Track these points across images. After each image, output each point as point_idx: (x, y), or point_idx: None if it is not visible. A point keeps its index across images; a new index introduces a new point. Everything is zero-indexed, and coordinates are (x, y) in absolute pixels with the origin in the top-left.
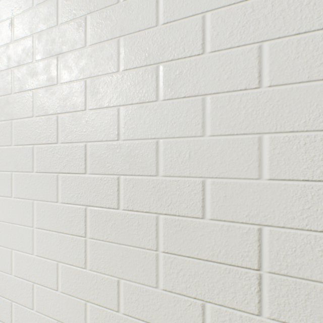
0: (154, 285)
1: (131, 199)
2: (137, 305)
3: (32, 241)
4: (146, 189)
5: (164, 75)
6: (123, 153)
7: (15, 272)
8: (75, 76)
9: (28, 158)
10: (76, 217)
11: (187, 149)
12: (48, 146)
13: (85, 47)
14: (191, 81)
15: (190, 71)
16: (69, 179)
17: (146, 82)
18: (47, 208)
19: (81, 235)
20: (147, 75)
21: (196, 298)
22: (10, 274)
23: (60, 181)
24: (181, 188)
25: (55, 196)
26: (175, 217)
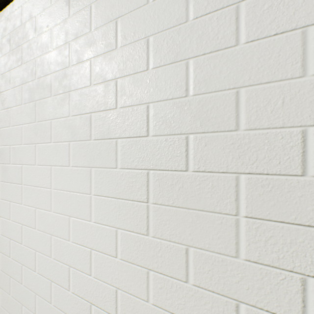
0: (233, 254)
1: (203, 159)
2: (210, 276)
3: (89, 208)
4: (222, 146)
5: (247, 14)
6: (192, 110)
7: (72, 239)
8: (136, 37)
9: (85, 127)
10: (137, 182)
11: (279, 95)
12: (106, 113)
13: (147, 4)
14: (285, 14)
15: (283, 3)
16: (129, 144)
17: (222, 27)
18: (105, 175)
19: (142, 201)
20: (224, 18)
21: (293, 271)
22: (67, 240)
23: (119, 147)
24: (271, 142)
25: (114, 162)
26: (263, 176)
